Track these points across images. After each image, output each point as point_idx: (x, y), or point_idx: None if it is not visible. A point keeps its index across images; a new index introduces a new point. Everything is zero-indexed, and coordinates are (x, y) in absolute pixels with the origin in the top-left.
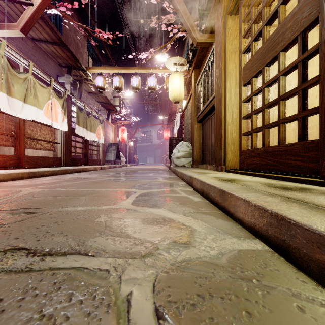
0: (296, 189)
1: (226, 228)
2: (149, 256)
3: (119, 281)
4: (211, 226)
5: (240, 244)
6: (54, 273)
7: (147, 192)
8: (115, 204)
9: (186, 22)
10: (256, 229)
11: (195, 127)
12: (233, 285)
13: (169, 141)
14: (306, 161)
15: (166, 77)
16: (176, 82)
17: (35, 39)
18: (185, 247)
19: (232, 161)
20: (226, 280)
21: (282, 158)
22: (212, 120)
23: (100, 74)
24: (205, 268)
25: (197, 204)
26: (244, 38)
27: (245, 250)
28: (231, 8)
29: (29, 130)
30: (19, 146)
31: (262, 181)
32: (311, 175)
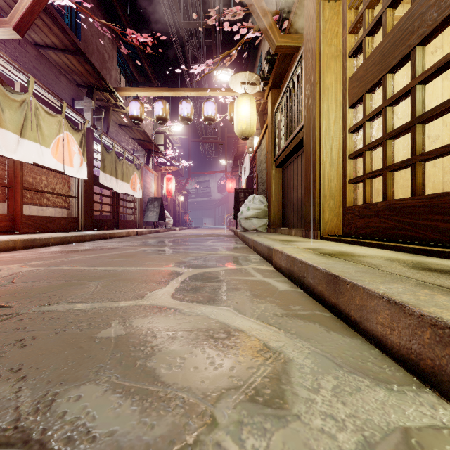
0: None
1: (352, 355)
2: None
3: None
4: (320, 350)
5: (399, 406)
6: None
7: (200, 272)
8: (143, 298)
9: (260, 17)
10: (425, 368)
11: (272, 174)
12: None
13: (235, 195)
14: None
15: (230, 103)
16: (245, 109)
17: (39, 45)
18: (276, 417)
19: (331, 223)
20: None
21: (420, 218)
22: (298, 162)
23: (136, 99)
24: None
25: (284, 296)
26: (350, 34)
27: (417, 430)
28: None
29: (30, 177)
30: (13, 201)
31: (392, 256)
32: None
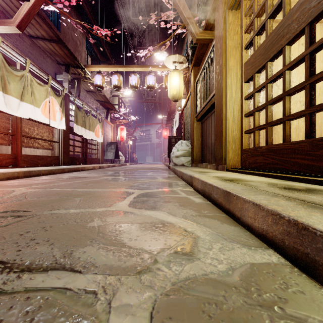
0: (308, 190)
1: (233, 234)
2: (146, 272)
3: (108, 309)
4: (216, 232)
5: (252, 255)
6: (28, 298)
7: (145, 192)
8: (111, 206)
9: (185, 18)
10: (269, 238)
11: (194, 126)
12: (251, 315)
13: (168, 140)
14: (315, 159)
15: (165, 76)
16: (175, 80)
17: (33, 36)
18: (188, 259)
19: (233, 160)
20: (241, 307)
21: (288, 157)
22: (212, 118)
23: (99, 73)
24: (214, 290)
25: (198, 206)
26: (245, 33)
27: (258, 264)
28: (232, 2)
29: (26, 128)
30: (15, 145)
31: (268, 181)
32: (320, 175)
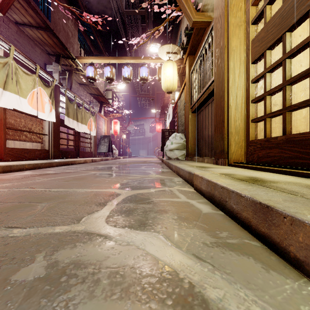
0: None
1: None
2: None
3: None
4: (270, 305)
5: None
6: None
7: (134, 194)
8: (80, 221)
9: None
10: None
11: (189, 118)
12: None
13: (162, 134)
14: None
15: (158, 68)
16: (169, 71)
17: (19, 23)
18: None
19: (236, 154)
20: None
21: None
22: (209, 108)
23: (91, 64)
24: None
25: (209, 220)
26: (252, 6)
27: None
28: None
29: (12, 120)
30: None
31: (301, 182)
32: None
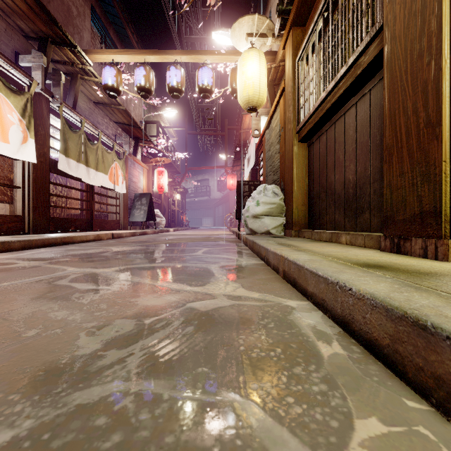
0: None
1: None
2: None
3: None
4: None
5: None
6: None
7: None
8: None
9: None
10: None
11: (294, 151)
12: None
13: (238, 189)
14: None
15: (231, 70)
16: (252, 68)
17: None
18: None
19: None
20: None
21: None
22: (348, 120)
23: (111, 64)
24: None
25: None
26: None
27: None
28: None
29: None
30: None
31: None
32: None
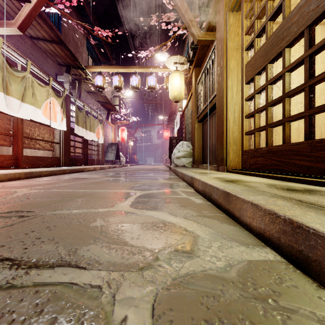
0: (306, 191)
1: (232, 234)
2: (148, 269)
3: (112, 302)
4: (215, 231)
5: (250, 253)
6: (37, 291)
7: (147, 193)
8: (113, 207)
9: (186, 20)
10: (266, 236)
11: (195, 127)
12: (247, 306)
13: (169, 141)
14: (314, 161)
15: (166, 77)
16: (176, 81)
17: (34, 37)
18: (188, 256)
19: (234, 161)
20: (237, 299)
21: (287, 158)
22: (213, 119)
23: (100, 74)
24: (212, 284)
25: (199, 206)
26: (246, 35)
27: (255, 261)
28: (233, 4)
29: (27, 129)
30: (16, 146)
31: (267, 182)
32: (319, 176)
